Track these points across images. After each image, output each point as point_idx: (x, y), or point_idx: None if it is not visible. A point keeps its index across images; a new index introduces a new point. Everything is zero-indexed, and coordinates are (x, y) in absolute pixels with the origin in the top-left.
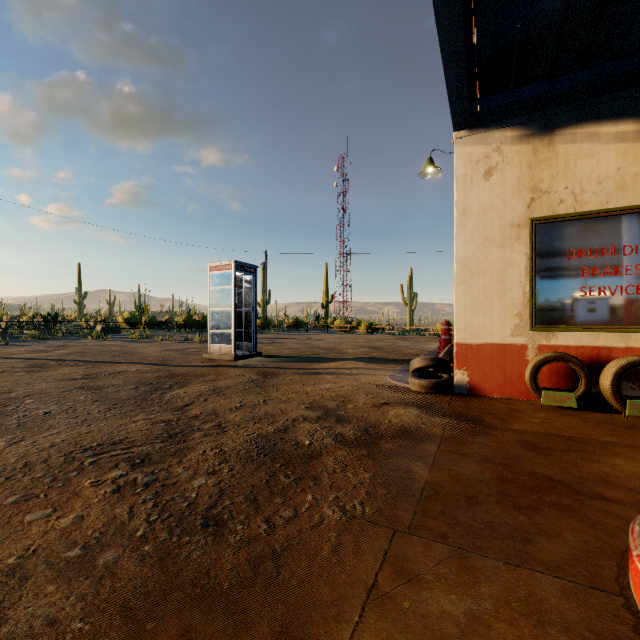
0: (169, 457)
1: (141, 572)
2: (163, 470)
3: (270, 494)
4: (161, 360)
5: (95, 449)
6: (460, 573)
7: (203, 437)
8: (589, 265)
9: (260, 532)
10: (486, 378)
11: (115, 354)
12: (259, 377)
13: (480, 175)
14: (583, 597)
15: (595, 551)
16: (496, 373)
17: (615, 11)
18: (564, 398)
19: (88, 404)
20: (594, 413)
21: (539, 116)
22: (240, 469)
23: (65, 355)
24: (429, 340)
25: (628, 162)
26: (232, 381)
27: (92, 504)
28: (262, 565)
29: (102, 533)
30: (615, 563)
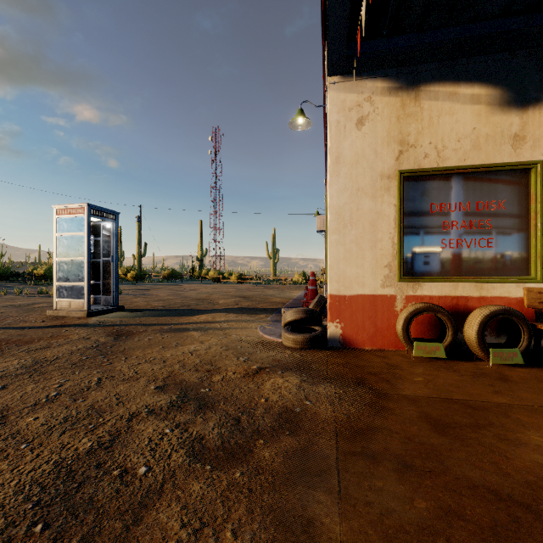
0: None
1: None
2: None
3: None
4: None
5: None
6: None
7: None
8: (449, 219)
9: None
10: (358, 330)
11: None
12: (109, 339)
13: (353, 123)
14: None
15: None
16: (368, 324)
17: None
18: (434, 349)
19: None
20: (460, 362)
21: (407, 70)
22: None
23: None
24: (291, 289)
25: (481, 123)
26: (67, 348)
27: None
28: None
29: None
30: None
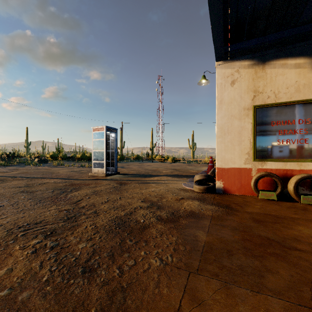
0: (66, 230)
1: (42, 305)
2: (62, 238)
3: (121, 251)
4: (67, 176)
5: (25, 227)
6: (227, 298)
7: (86, 218)
8: (282, 129)
9: (115, 275)
10: (232, 185)
11: (43, 173)
12: (118, 185)
13: (229, 83)
14: (295, 311)
15: (297, 281)
16: (237, 182)
17: (296, 1)
18: (270, 195)
19: (25, 201)
20: (285, 202)
21: (258, 55)
22: (105, 237)
23: (17, 174)
24: (202, 166)
25: (301, 78)
26: (104, 187)
27: (19, 261)
28: (115, 296)
29: (22, 279)
30: (309, 288)
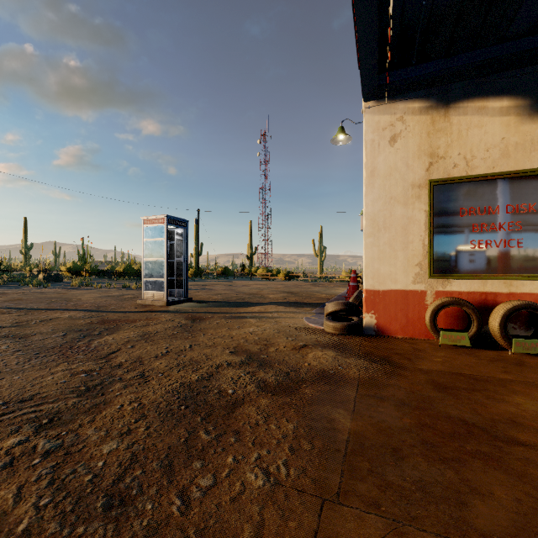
0: (82, 414)
1: None
2: (71, 432)
3: (188, 457)
4: (96, 306)
5: None
6: None
7: (123, 389)
8: (478, 221)
9: (172, 511)
10: (391, 320)
11: (52, 301)
12: (188, 322)
13: (386, 141)
14: None
15: (531, 513)
16: (400, 316)
17: None
18: (459, 338)
19: (8, 354)
20: (484, 351)
21: (436, 91)
22: (158, 426)
23: (0, 302)
24: (337, 286)
25: (510, 133)
26: (162, 326)
27: None
28: None
29: None
30: None
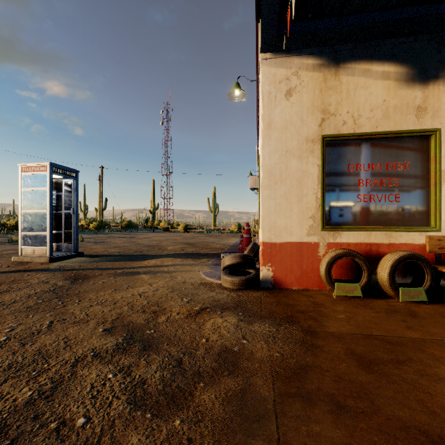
0: None
1: None
2: None
3: None
4: None
5: None
6: None
7: None
8: (363, 177)
9: None
10: (287, 272)
11: None
12: (66, 283)
13: (282, 94)
14: None
15: None
16: (295, 268)
17: None
18: (352, 288)
19: None
20: (374, 300)
21: (328, 49)
22: None
23: None
24: (228, 236)
25: (390, 96)
26: (26, 292)
27: None
28: None
29: None
30: None
